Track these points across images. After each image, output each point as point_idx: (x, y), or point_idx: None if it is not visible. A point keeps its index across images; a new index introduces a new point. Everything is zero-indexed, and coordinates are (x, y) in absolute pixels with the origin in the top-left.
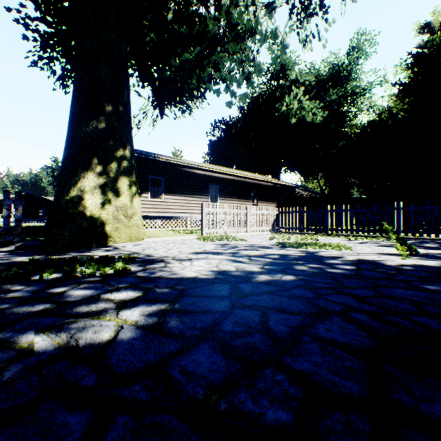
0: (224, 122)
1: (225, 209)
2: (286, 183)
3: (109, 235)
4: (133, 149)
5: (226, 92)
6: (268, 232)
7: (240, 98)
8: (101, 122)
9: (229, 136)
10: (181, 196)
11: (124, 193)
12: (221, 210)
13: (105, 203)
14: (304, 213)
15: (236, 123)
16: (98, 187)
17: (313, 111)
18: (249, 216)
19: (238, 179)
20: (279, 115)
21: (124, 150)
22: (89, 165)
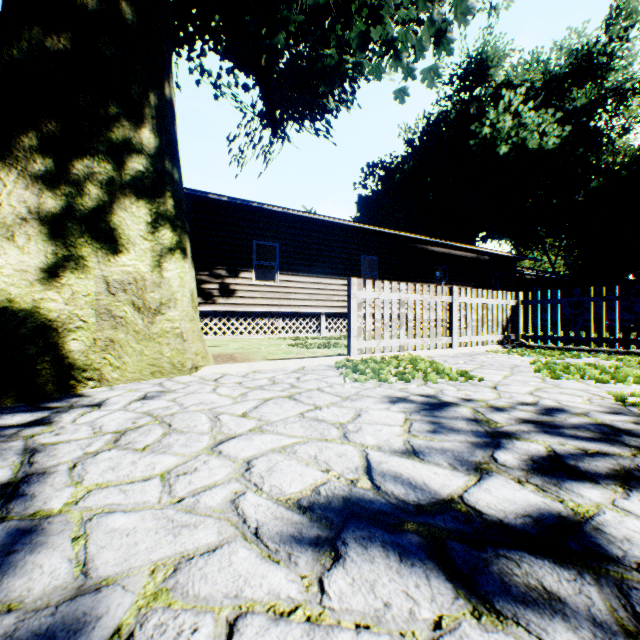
0: (382, 165)
1: (403, 293)
2: (501, 252)
3: (81, 362)
4: (168, 134)
5: (395, 68)
6: (496, 346)
7: (422, 78)
8: (60, 38)
9: (389, 185)
10: (310, 277)
11: (134, 244)
12: (393, 296)
13: (64, 269)
14: (589, 302)
15: (401, 165)
16: (36, 218)
17: (540, 129)
18: (456, 311)
19: (413, 246)
20: (475, 145)
21: (135, 127)
22: (2, 150)
